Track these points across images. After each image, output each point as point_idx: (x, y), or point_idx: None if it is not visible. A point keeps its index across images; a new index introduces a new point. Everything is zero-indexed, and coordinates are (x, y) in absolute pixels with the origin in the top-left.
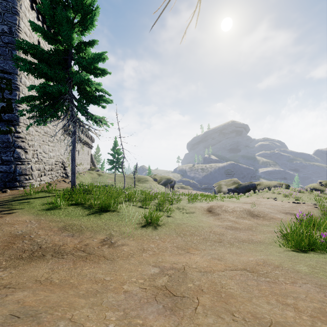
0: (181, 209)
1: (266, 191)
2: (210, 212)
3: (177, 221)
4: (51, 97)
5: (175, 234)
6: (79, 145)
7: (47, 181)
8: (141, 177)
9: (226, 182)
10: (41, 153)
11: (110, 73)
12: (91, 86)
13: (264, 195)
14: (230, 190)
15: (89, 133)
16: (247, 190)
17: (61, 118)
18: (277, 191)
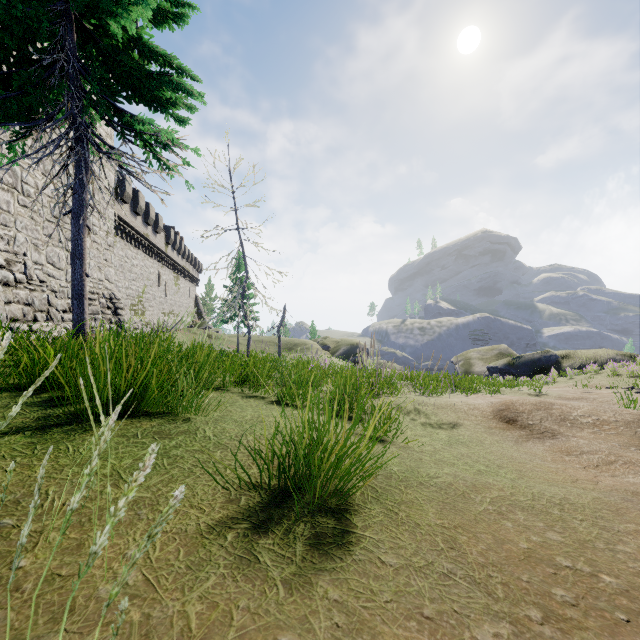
0: (410, 411)
1: (595, 371)
2: (512, 425)
3: (432, 471)
4: (9, 61)
5: (489, 619)
6: (168, 275)
7: (56, 334)
8: (295, 342)
9: (482, 352)
10: (42, 265)
11: (192, 5)
12: (124, 17)
13: (594, 380)
14: (495, 369)
15: (189, 251)
16: (537, 369)
17: (33, 122)
18: (627, 372)
